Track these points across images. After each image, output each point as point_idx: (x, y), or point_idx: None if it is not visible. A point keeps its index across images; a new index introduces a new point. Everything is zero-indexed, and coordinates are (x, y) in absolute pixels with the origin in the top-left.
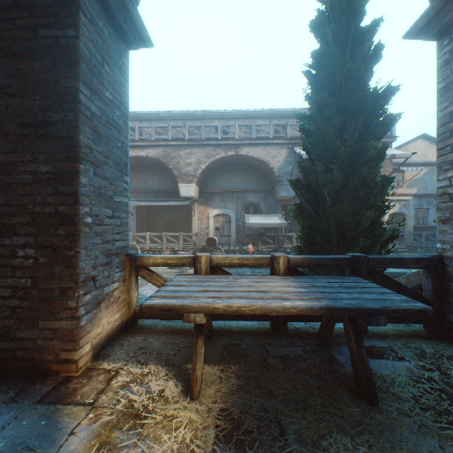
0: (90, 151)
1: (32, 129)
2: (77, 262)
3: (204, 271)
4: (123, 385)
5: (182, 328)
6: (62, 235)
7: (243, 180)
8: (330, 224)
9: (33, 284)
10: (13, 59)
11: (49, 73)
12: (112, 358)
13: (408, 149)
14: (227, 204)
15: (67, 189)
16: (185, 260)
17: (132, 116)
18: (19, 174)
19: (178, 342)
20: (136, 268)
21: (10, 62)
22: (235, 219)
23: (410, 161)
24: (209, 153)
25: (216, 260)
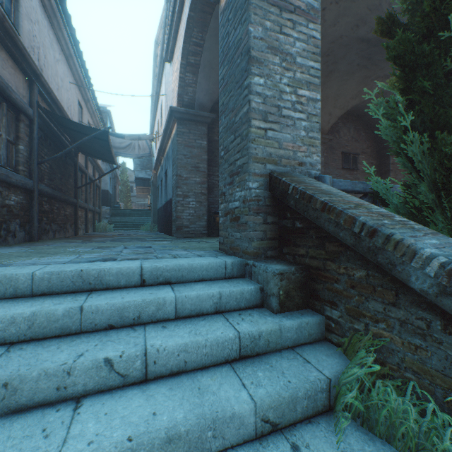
0: None
1: None
2: None
3: None
4: None
5: None
6: None
7: None
8: None
9: None
10: None
11: None
12: None
13: None
14: None
15: None
16: None
17: None
18: None
19: None
20: None
21: None
22: None
23: None
24: None
25: None
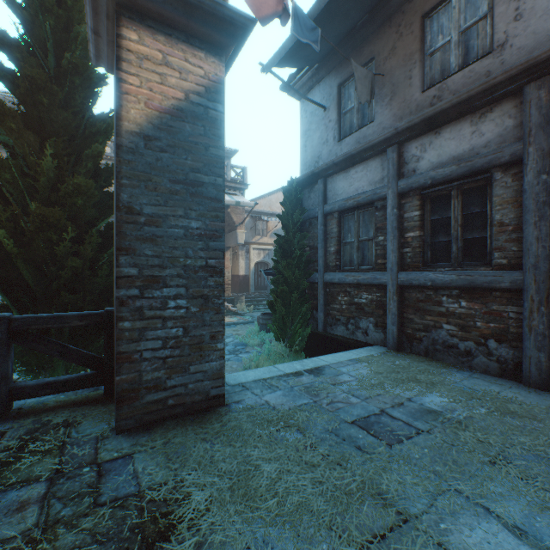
0: None
1: None
2: None
3: None
4: None
5: None
6: None
7: None
8: (26, 275)
9: None
10: None
11: None
12: None
13: (271, 200)
14: None
15: None
16: None
17: None
18: None
19: None
20: None
21: None
22: None
23: (273, 211)
24: None
25: None
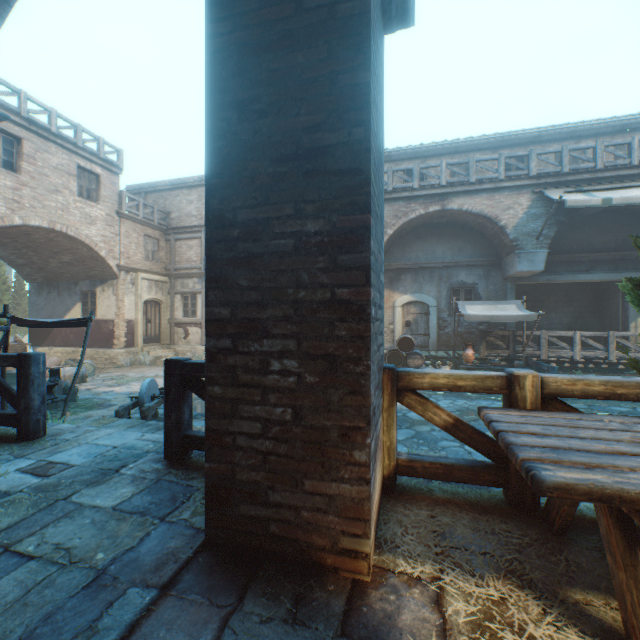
0: (373, 194)
1: (292, 164)
2: (368, 384)
3: (531, 403)
4: (473, 622)
5: (481, 499)
6: (342, 338)
7: (448, 250)
8: None
9: (294, 418)
10: (263, 56)
11: (321, 66)
12: (404, 551)
13: None
14: (423, 286)
15: (351, 259)
16: (490, 382)
17: None
18: (272, 239)
19: (501, 531)
20: (396, 391)
21: (258, 61)
22: (436, 308)
23: None
24: (399, 210)
25: (553, 383)
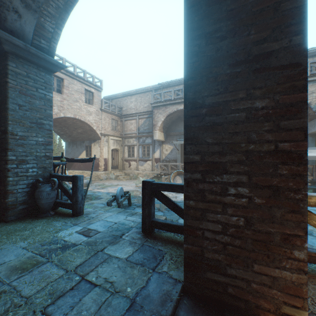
0: None
1: (244, 66)
2: (306, 207)
3: None
4: None
5: None
6: (284, 175)
7: None
8: None
9: (246, 224)
10: (223, 3)
11: (266, 1)
12: None
13: None
14: None
15: (291, 123)
16: None
17: (178, 82)
18: (229, 113)
19: None
20: None
21: (219, 7)
22: None
23: None
24: None
25: None
